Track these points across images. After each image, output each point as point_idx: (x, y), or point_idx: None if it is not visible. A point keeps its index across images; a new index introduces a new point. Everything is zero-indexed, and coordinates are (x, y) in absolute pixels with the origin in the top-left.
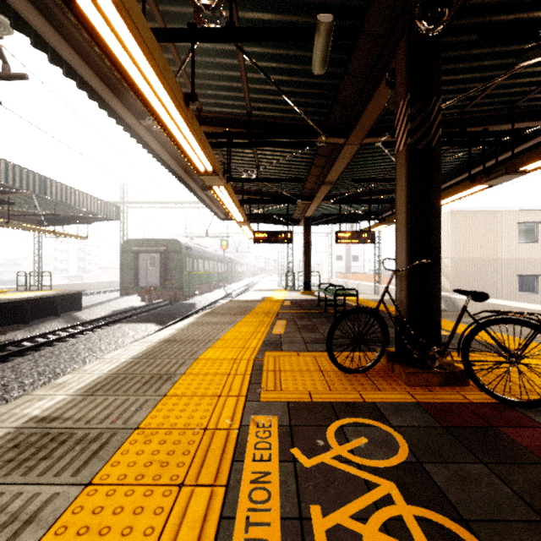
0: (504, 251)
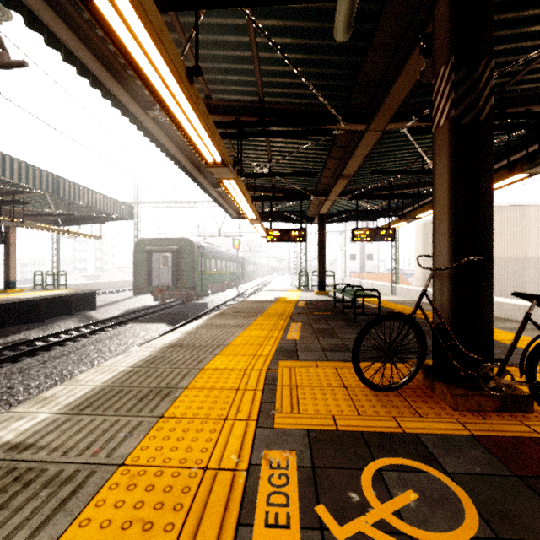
0: (534, 249)
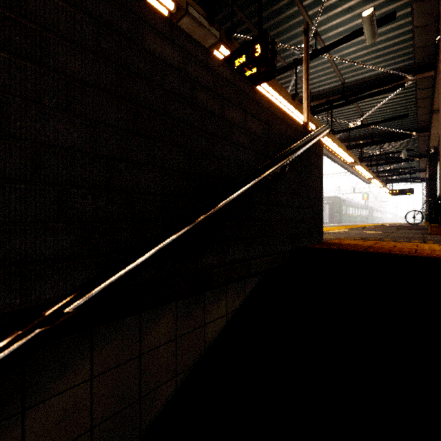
0: None
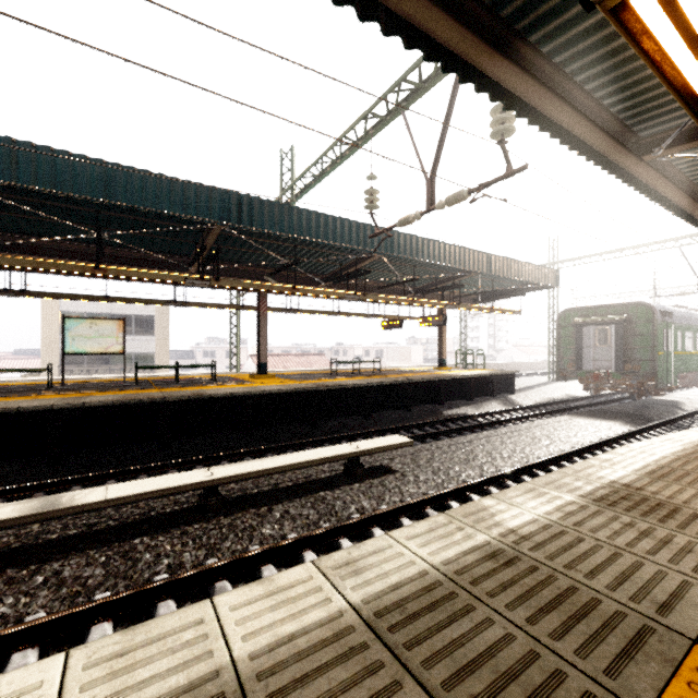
0: None
